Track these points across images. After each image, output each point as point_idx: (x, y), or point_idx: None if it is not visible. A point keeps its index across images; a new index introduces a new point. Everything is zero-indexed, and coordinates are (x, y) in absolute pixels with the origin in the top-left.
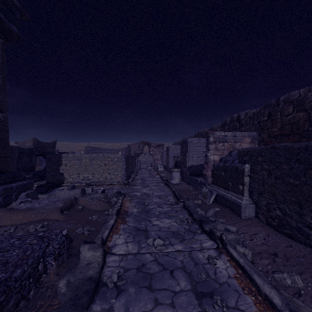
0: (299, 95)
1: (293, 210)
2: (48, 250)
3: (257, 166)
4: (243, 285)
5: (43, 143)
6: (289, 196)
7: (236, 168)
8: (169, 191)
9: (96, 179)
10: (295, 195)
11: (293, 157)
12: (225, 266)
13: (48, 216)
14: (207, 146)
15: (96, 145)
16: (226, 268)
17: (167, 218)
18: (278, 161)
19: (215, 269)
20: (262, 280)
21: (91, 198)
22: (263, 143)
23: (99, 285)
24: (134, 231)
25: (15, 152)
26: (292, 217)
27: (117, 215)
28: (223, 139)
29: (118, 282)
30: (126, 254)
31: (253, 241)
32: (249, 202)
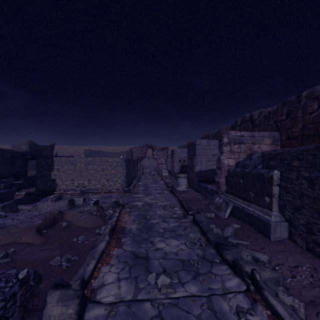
0: None
1: None
2: None
3: (291, 173)
4: None
5: (40, 146)
6: None
7: (261, 175)
8: (175, 201)
9: (92, 186)
10: None
11: None
12: None
13: (20, 238)
14: (220, 148)
15: (97, 148)
16: None
17: (174, 238)
18: None
19: None
20: None
21: (80, 212)
22: (281, 145)
23: None
24: (131, 260)
25: (7, 155)
26: None
27: (110, 235)
28: (238, 140)
29: None
30: (116, 302)
31: (296, 278)
32: (280, 218)
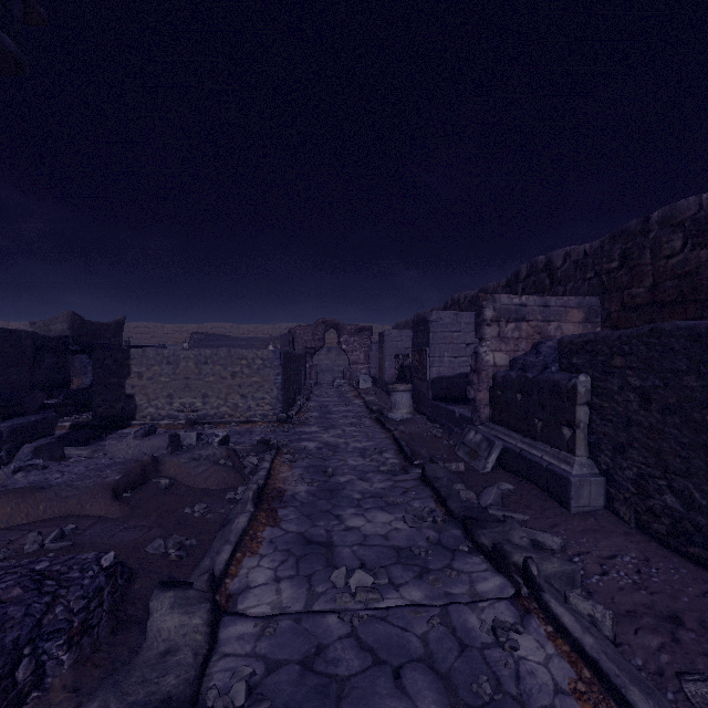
0: (698, 208)
1: None
2: (49, 618)
3: (610, 381)
4: None
5: (93, 325)
6: (704, 458)
7: (555, 384)
8: (386, 439)
9: (211, 410)
10: None
11: None
12: (543, 656)
13: (82, 507)
14: (479, 330)
15: (216, 328)
16: (546, 660)
17: (382, 510)
18: (671, 366)
19: (517, 665)
20: None
21: (194, 459)
22: (610, 323)
23: None
24: (298, 547)
25: (26, 345)
26: None
27: (256, 503)
28: (516, 314)
29: None
30: (273, 615)
31: (608, 576)
32: (590, 470)
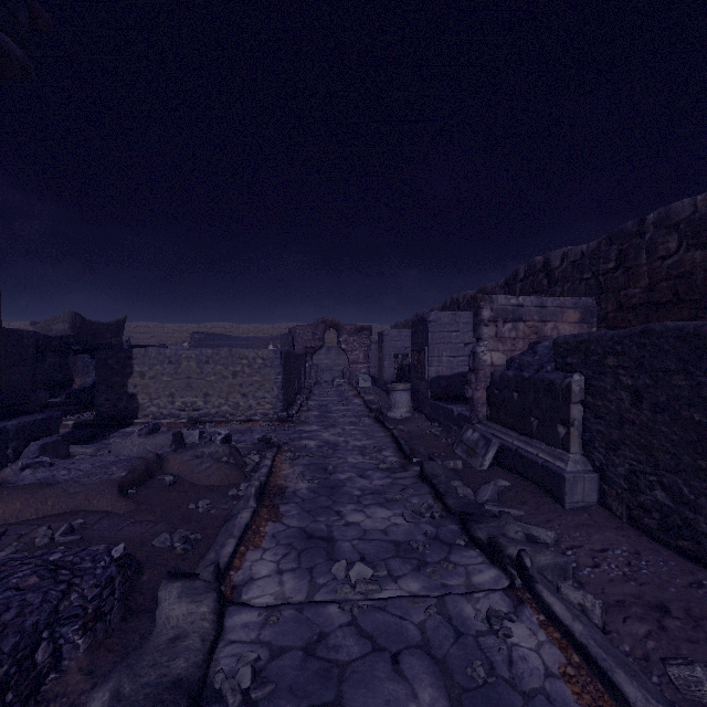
0: (693, 210)
1: (703, 492)
2: (65, 605)
3: (603, 380)
4: (589, 701)
5: (95, 324)
6: (692, 455)
7: (550, 383)
8: (385, 438)
9: (213, 409)
10: (706, 454)
11: (701, 356)
12: (535, 642)
13: (89, 503)
14: (477, 330)
15: (217, 328)
16: (538, 647)
17: (381, 506)
18: (661, 366)
19: (510, 651)
20: (641, 689)
21: (197, 456)
22: (607, 323)
23: (203, 699)
24: (299, 542)
25: (28, 345)
26: (700, 508)
27: (258, 499)
28: (513, 314)
29: (253, 691)
30: (277, 605)
31: (599, 568)
32: (584, 466)
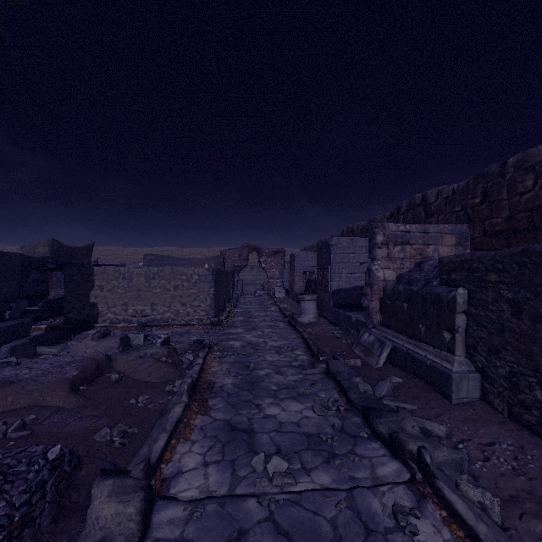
0: None
1: None
2: None
3: (485, 294)
4: None
5: (69, 248)
6: None
7: (436, 296)
8: (296, 339)
9: (158, 315)
10: None
11: None
12: (440, 541)
13: (44, 399)
14: (372, 252)
15: (165, 251)
16: None
17: (294, 400)
18: (540, 282)
19: None
20: None
21: (140, 357)
22: (474, 246)
23: None
24: (224, 434)
25: (15, 264)
26: None
27: (190, 394)
28: (402, 238)
29: None
30: (201, 498)
31: (490, 462)
32: (468, 367)
